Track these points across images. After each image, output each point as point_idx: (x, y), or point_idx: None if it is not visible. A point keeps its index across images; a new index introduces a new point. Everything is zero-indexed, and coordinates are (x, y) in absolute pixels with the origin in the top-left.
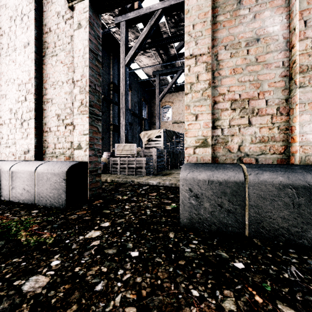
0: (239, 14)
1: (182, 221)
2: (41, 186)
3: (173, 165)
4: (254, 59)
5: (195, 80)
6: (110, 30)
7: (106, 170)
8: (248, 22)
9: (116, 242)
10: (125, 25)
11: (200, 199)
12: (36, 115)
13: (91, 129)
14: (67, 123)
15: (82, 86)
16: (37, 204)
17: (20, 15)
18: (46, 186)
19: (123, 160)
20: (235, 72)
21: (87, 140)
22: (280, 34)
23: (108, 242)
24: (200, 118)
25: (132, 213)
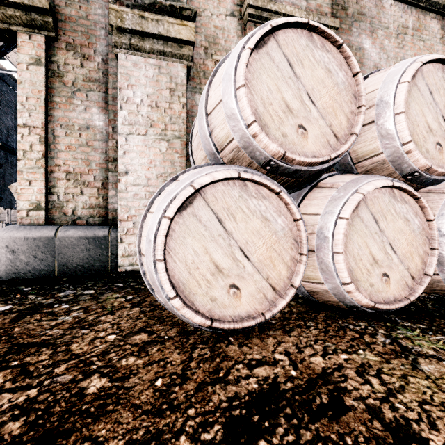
0: (73, 102)
1: None
2: None
3: None
4: (85, 142)
5: (29, 149)
6: None
7: None
8: (80, 111)
9: None
10: None
11: (16, 253)
12: None
13: None
14: None
15: None
16: None
17: None
18: None
19: None
20: (70, 149)
21: None
22: (104, 129)
23: None
24: (34, 184)
25: None
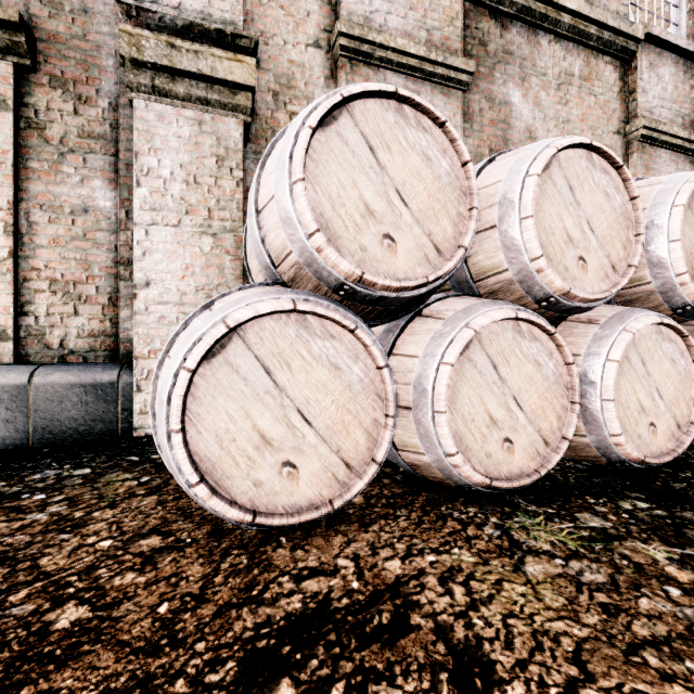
0: (62, 170)
1: None
2: None
3: None
4: (82, 234)
5: None
6: None
7: None
8: (74, 185)
9: None
10: None
11: None
12: None
13: None
14: None
15: None
16: None
17: None
18: None
19: None
20: (56, 244)
21: None
22: (113, 213)
23: None
24: None
25: None
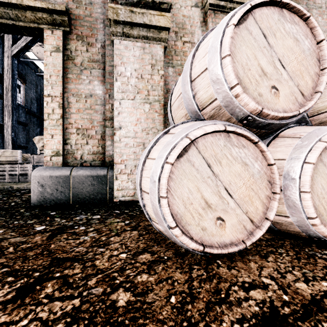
0: (81, 78)
1: (33, 202)
2: None
3: None
4: (89, 106)
5: (51, 112)
6: None
7: None
8: (86, 84)
9: None
10: None
11: (44, 187)
12: None
13: None
14: None
15: None
16: None
17: None
18: None
19: (2, 167)
20: (79, 112)
21: None
22: (102, 96)
23: None
24: (55, 137)
25: None
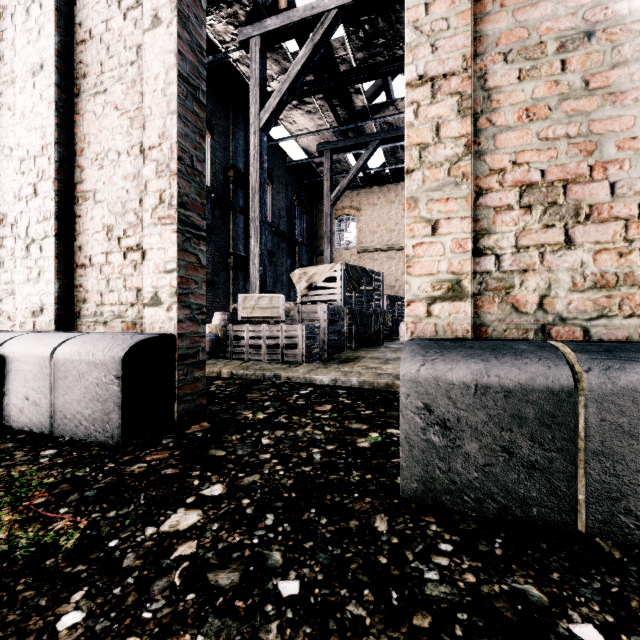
0: None
1: (406, 487)
2: (65, 392)
3: (362, 340)
4: (581, 83)
5: (432, 138)
6: (229, 57)
7: (218, 351)
8: None
9: (239, 545)
10: (260, 45)
11: (453, 433)
12: (60, 228)
13: (184, 259)
14: (128, 246)
15: (162, 159)
16: (55, 434)
17: (24, 3)
18: (76, 393)
19: (256, 329)
20: (530, 117)
21: (172, 285)
22: None
23: (220, 545)
24: (444, 229)
25: (278, 459)
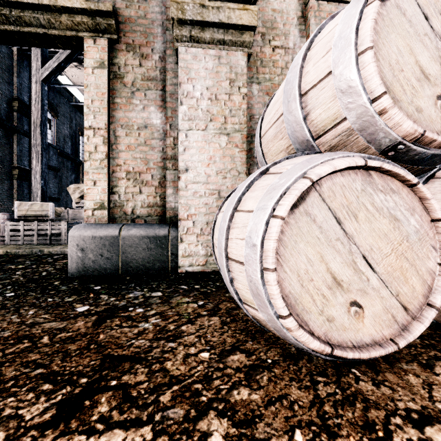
0: (133, 102)
1: (70, 272)
2: None
3: None
4: (144, 142)
5: (94, 150)
6: None
7: None
8: (139, 111)
9: None
10: None
11: (85, 252)
12: None
13: None
14: None
15: None
16: None
17: None
18: None
19: (30, 224)
20: (129, 149)
21: None
22: (161, 127)
23: None
24: (98, 184)
25: (22, 276)
